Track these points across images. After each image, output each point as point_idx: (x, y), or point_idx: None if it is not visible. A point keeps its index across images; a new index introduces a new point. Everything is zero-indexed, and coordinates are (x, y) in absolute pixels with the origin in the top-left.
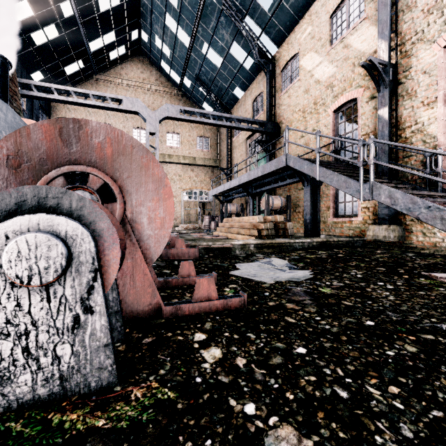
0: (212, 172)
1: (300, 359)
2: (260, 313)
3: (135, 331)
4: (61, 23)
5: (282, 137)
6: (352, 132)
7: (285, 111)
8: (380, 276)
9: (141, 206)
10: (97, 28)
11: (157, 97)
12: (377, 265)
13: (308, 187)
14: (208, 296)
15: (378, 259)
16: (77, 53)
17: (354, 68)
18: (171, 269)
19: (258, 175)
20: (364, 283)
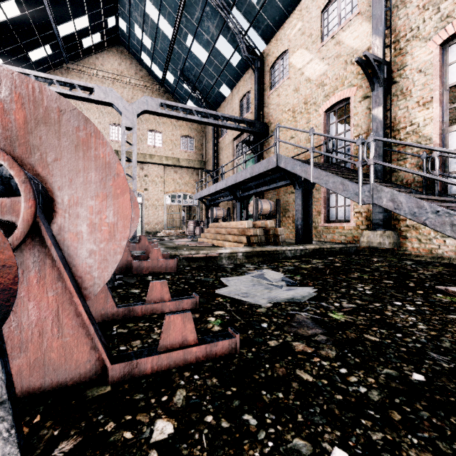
0: (197, 174)
1: None
2: (259, 365)
3: (50, 420)
4: None
5: (271, 138)
6: (344, 133)
7: (274, 111)
8: (392, 292)
9: (77, 206)
10: (67, 10)
11: (137, 92)
12: (381, 276)
13: (299, 190)
14: (182, 341)
15: (379, 269)
16: (43, 36)
17: (346, 66)
18: (141, 287)
19: (246, 177)
20: (379, 304)
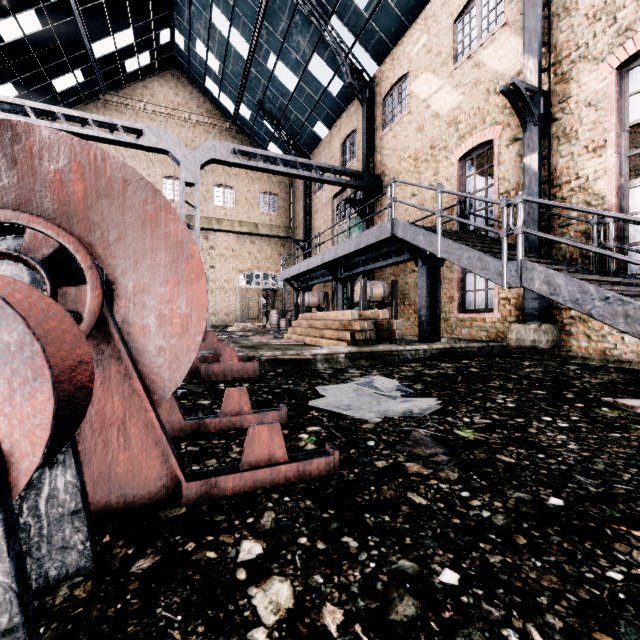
0: (283, 246)
1: (450, 602)
2: (363, 487)
3: (122, 540)
4: (46, 9)
5: (385, 196)
6: (485, 190)
7: (389, 158)
8: (542, 405)
9: (144, 294)
10: (104, 22)
11: (200, 133)
12: (531, 385)
13: (423, 269)
14: (269, 457)
15: (530, 376)
16: (72, 58)
17: (488, 97)
18: (212, 398)
19: (350, 249)
20: (522, 419)
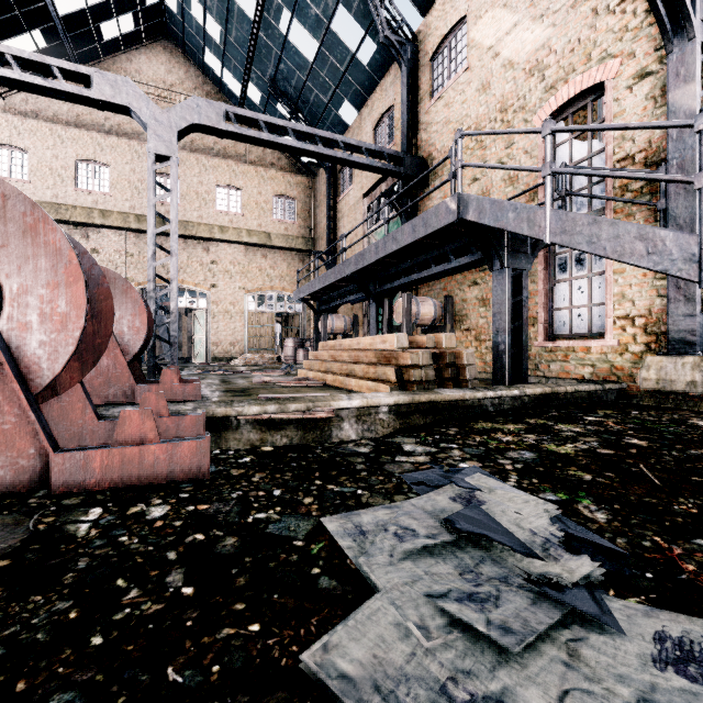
0: (302, 261)
1: None
2: None
3: None
4: None
5: (433, 186)
6: (588, 160)
7: (438, 135)
8: None
9: None
10: None
11: None
12: None
13: (502, 273)
14: None
15: None
16: (27, 13)
17: (595, 20)
18: None
19: (390, 249)
20: None
